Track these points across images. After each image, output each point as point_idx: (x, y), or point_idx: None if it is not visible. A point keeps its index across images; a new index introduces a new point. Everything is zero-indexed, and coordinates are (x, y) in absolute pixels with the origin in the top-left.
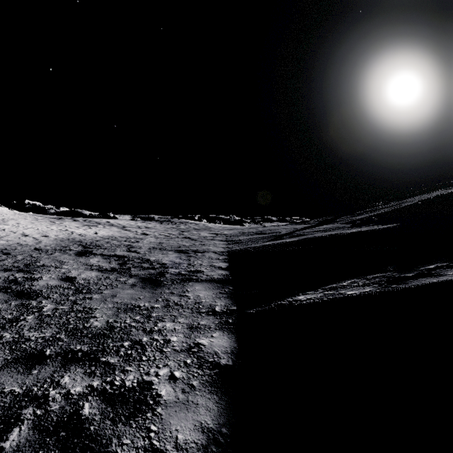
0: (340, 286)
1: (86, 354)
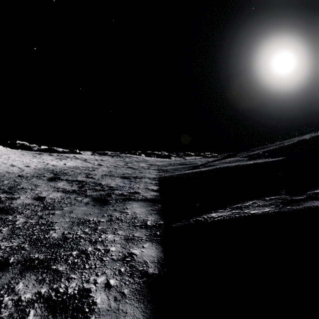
0: (244, 206)
1: (41, 262)
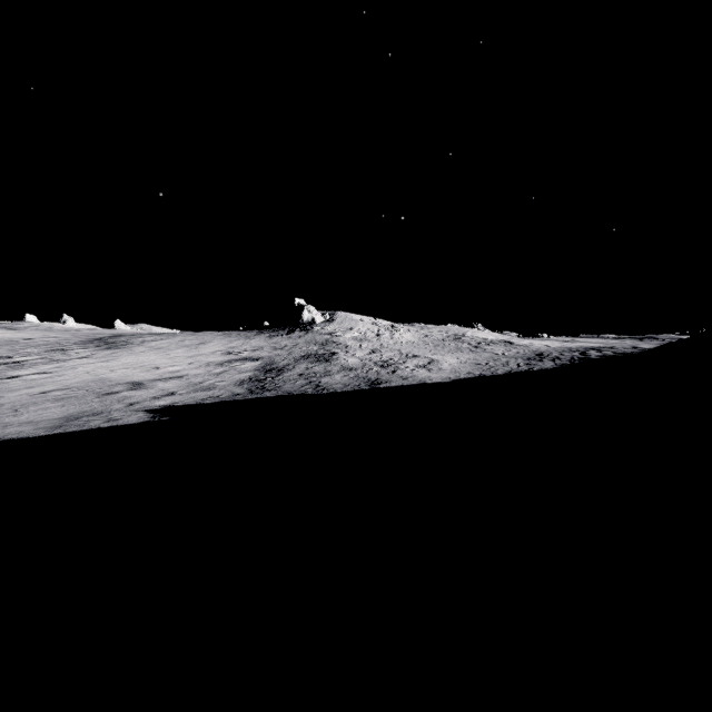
0: None
1: None
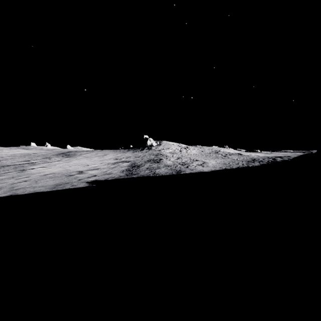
0: None
1: None
